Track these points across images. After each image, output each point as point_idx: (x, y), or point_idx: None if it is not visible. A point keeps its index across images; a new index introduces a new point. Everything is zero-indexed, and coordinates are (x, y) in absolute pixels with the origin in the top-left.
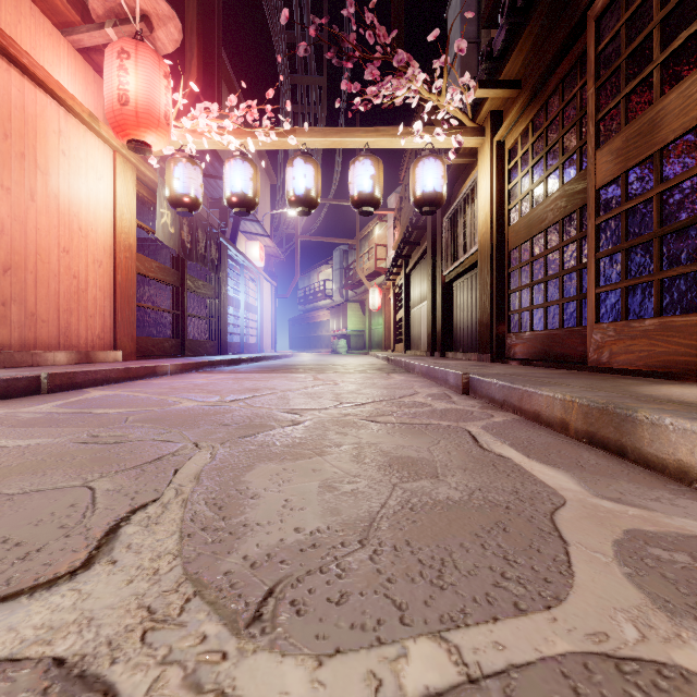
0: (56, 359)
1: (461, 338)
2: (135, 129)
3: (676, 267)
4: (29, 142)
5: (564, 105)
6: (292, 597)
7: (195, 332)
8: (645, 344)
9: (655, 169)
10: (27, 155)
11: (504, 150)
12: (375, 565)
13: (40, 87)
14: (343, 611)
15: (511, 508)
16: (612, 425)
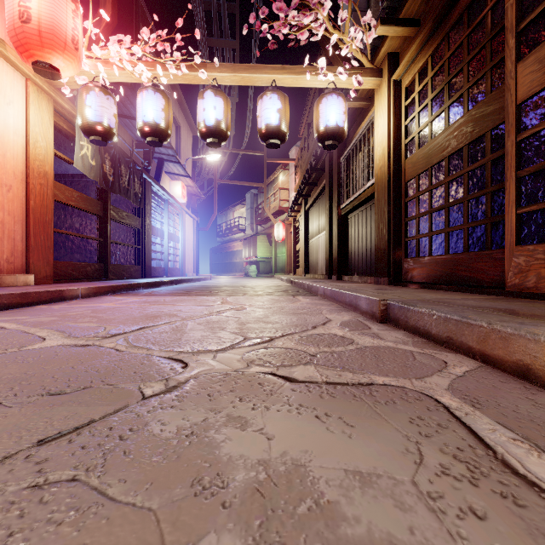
0: None
1: (356, 263)
2: (39, 49)
3: None
4: None
5: (471, 30)
6: None
7: (121, 258)
8: None
9: None
10: None
11: (401, 89)
12: None
13: None
14: None
15: None
16: None
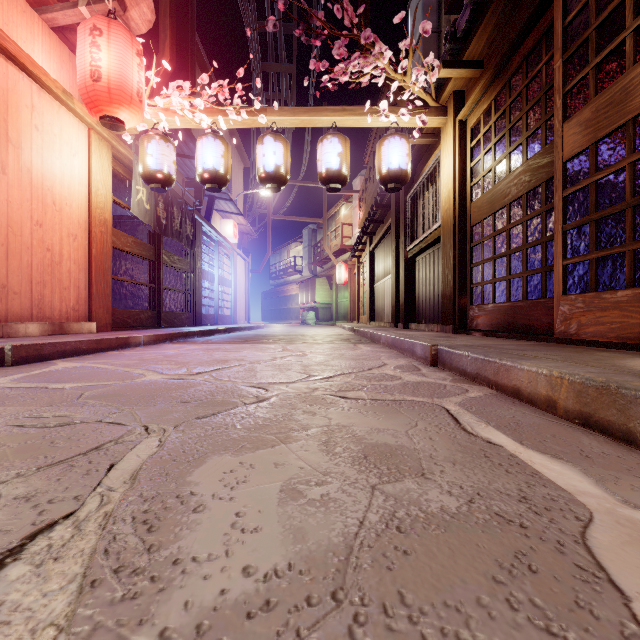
0: (28, 331)
1: (423, 310)
2: (108, 105)
3: None
4: (0, 115)
5: (528, 81)
6: None
7: (171, 305)
8: (617, 316)
9: (627, 138)
10: None
11: (467, 129)
12: None
13: (12, 62)
14: None
15: (526, 525)
16: (615, 406)
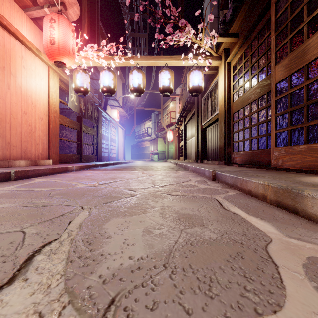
0: (20, 164)
1: (210, 154)
2: (58, 55)
3: (315, 120)
4: (7, 61)
5: (259, 44)
6: (125, 304)
7: (87, 151)
8: (299, 157)
9: (304, 73)
10: (6, 67)
11: (231, 66)
12: (172, 281)
13: (13, 36)
14: (154, 315)
15: (243, 243)
16: (290, 197)
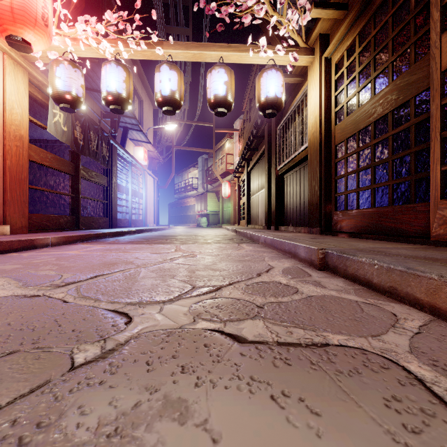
0: None
1: (291, 215)
2: (11, 24)
3: None
4: None
5: (396, 8)
6: None
7: (91, 211)
8: None
9: None
10: None
11: (331, 65)
12: None
13: None
14: None
15: None
16: None
